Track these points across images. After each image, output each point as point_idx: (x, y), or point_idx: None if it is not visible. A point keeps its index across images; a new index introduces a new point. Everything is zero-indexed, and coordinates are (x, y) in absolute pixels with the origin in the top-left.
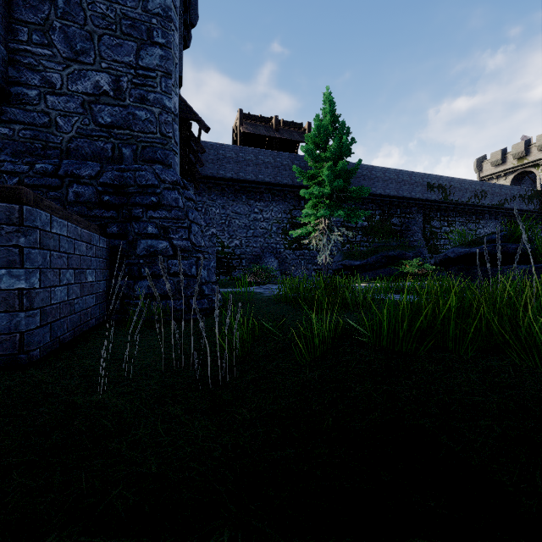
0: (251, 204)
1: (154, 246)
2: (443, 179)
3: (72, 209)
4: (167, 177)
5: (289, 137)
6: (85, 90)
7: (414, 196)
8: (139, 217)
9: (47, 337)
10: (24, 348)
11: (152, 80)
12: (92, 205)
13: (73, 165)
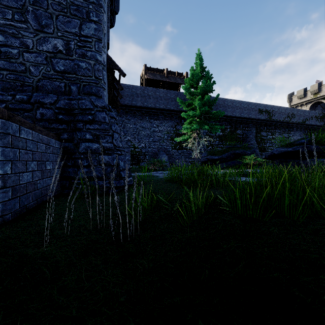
0: (152, 122)
1: (90, 147)
2: (268, 106)
3: (39, 123)
4: (98, 103)
5: (174, 81)
6: (47, 49)
7: (250, 117)
8: (81, 128)
9: (16, 205)
10: (0, 213)
11: (89, 44)
12: (51, 121)
13: (39, 96)
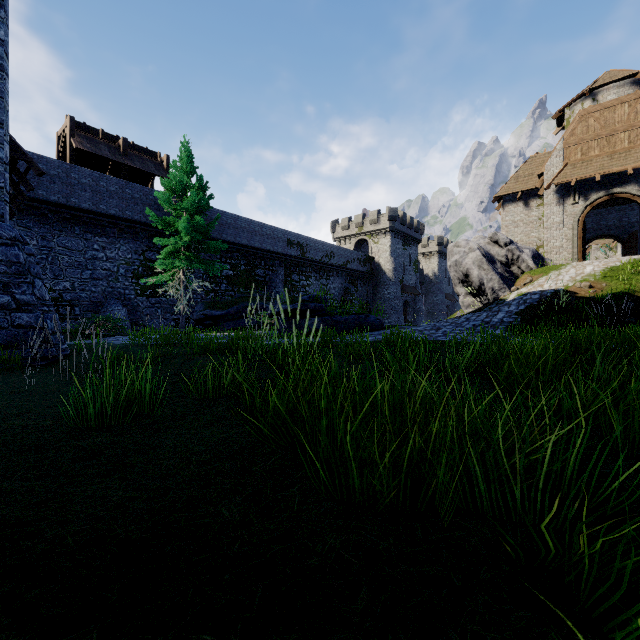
0: (89, 238)
1: None
2: (301, 237)
3: None
4: (4, 233)
5: (142, 167)
6: None
7: (277, 250)
8: None
9: None
10: None
11: None
12: None
13: None
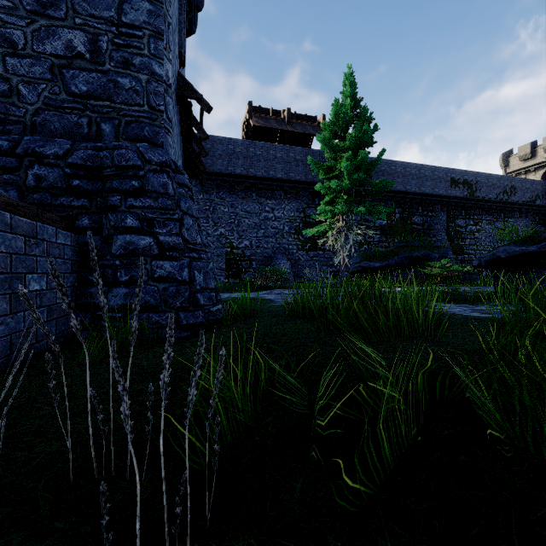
0: (262, 202)
1: (134, 243)
2: (468, 174)
3: (31, 196)
4: (153, 156)
5: (302, 130)
6: (54, 51)
7: (437, 193)
8: (116, 206)
9: None
10: None
11: (137, 41)
12: (58, 191)
13: (36, 142)
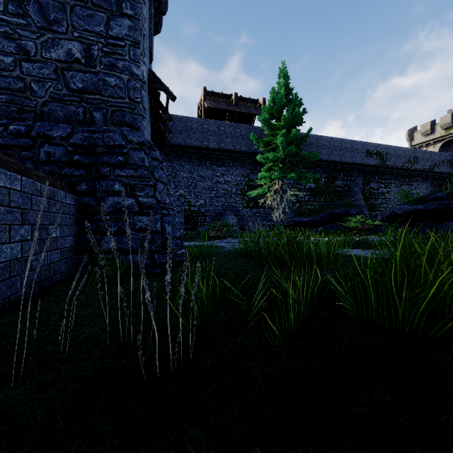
0: (214, 169)
1: (120, 203)
2: (380, 146)
3: (43, 168)
4: (134, 138)
5: (246, 111)
6: (58, 57)
7: (355, 162)
8: (106, 175)
9: None
10: None
11: (120, 49)
12: (63, 164)
13: (45, 127)
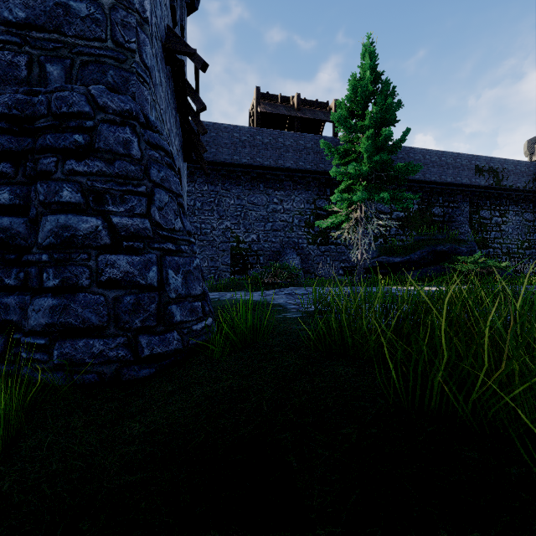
0: (270, 193)
1: (71, 228)
2: (494, 161)
3: None
4: (110, 102)
5: (312, 117)
6: None
7: (460, 182)
8: (49, 172)
9: None
10: None
11: None
12: None
13: None
